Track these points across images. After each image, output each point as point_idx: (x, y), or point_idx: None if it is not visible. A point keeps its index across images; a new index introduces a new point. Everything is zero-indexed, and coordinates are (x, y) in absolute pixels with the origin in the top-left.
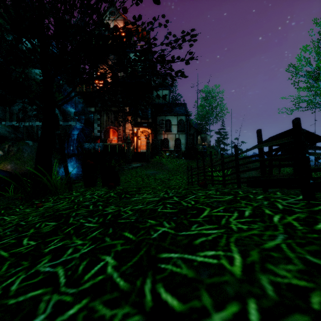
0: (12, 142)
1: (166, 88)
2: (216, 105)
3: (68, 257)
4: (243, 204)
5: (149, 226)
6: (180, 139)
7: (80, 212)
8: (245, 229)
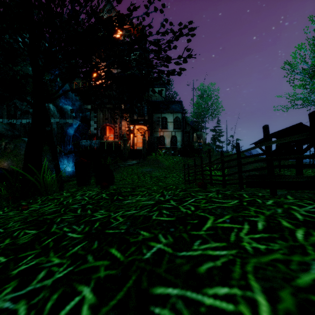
0: (9, 139)
1: (162, 86)
2: (212, 103)
3: (38, 284)
4: (252, 212)
5: (141, 241)
6: (176, 136)
7: (66, 218)
8: (263, 251)
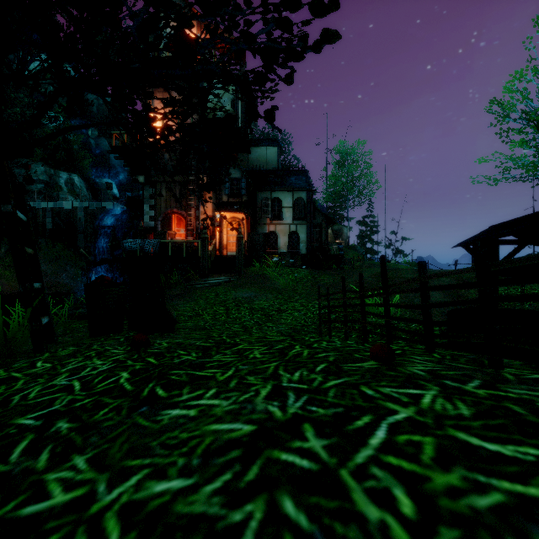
0: None
1: (273, 143)
2: (360, 175)
3: None
4: None
5: None
6: (298, 232)
7: None
8: None
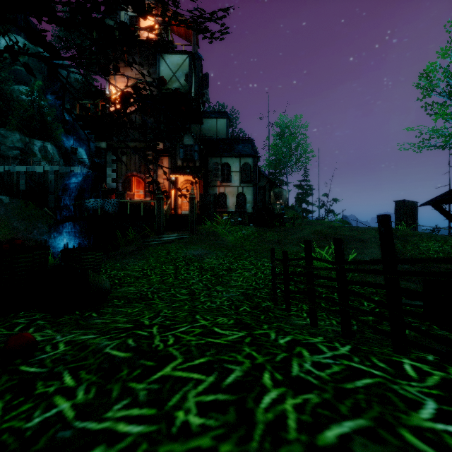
0: None
1: (222, 115)
2: (297, 145)
3: None
4: None
5: None
6: (245, 194)
7: None
8: None
